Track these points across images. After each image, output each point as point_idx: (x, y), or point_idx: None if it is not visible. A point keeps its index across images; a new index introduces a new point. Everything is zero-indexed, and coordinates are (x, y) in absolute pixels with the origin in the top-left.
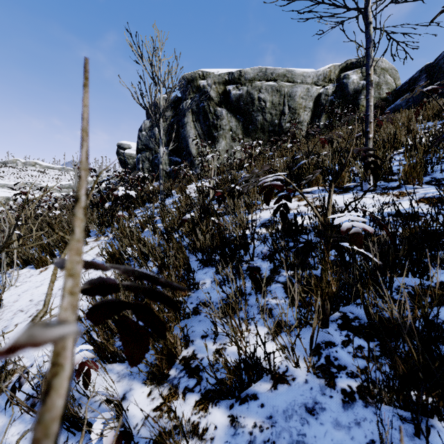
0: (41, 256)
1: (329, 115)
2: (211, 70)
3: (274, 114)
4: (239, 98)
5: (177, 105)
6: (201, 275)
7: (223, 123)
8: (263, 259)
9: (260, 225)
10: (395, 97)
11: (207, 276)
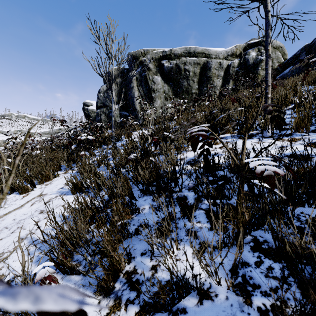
0: (24, 185)
1: (235, 81)
2: (150, 49)
3: (195, 81)
4: (170, 69)
5: (125, 74)
6: (142, 201)
7: (158, 87)
8: (189, 190)
9: (187, 164)
10: (283, 68)
11: (146, 203)
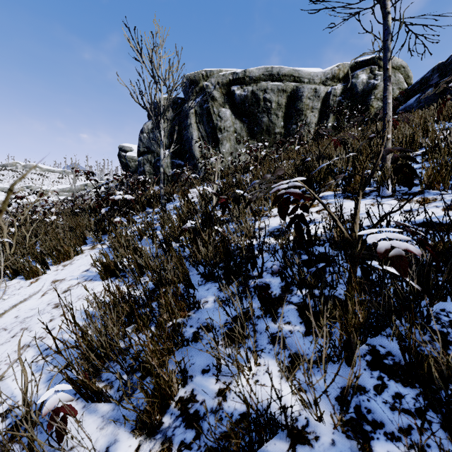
0: (32, 266)
1: (337, 116)
2: (215, 70)
3: (280, 116)
4: (244, 99)
5: (180, 106)
6: (203, 291)
7: (227, 124)
8: (272, 274)
9: (269, 236)
10: (406, 97)
11: (209, 293)
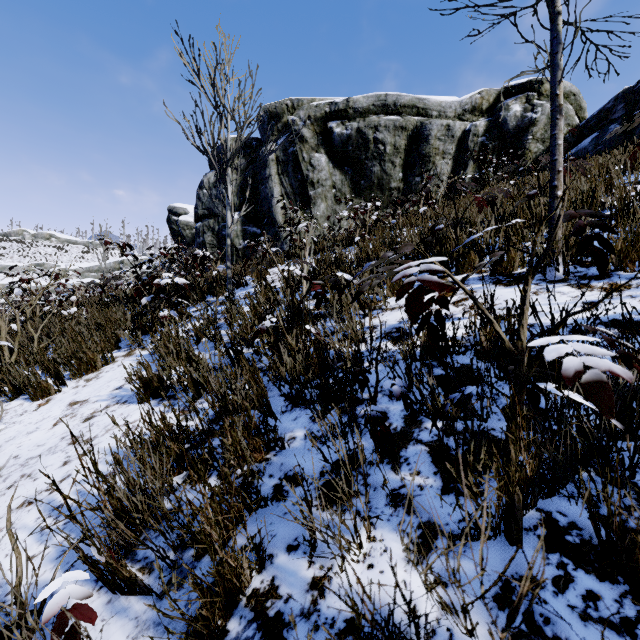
0: (41, 381)
1: (479, 165)
2: (304, 99)
3: (397, 164)
4: (346, 140)
5: (254, 150)
6: (288, 422)
7: (322, 176)
8: (391, 397)
9: (386, 342)
10: (578, 138)
11: (297, 425)
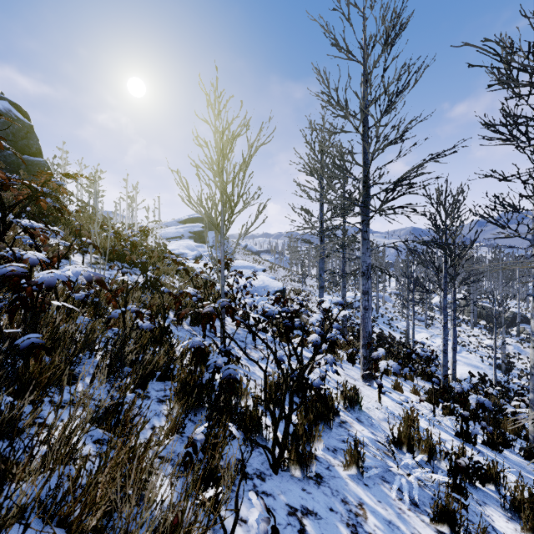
0: None
1: None
2: None
3: None
4: None
5: None
6: None
7: None
8: None
9: None
10: None
11: None
